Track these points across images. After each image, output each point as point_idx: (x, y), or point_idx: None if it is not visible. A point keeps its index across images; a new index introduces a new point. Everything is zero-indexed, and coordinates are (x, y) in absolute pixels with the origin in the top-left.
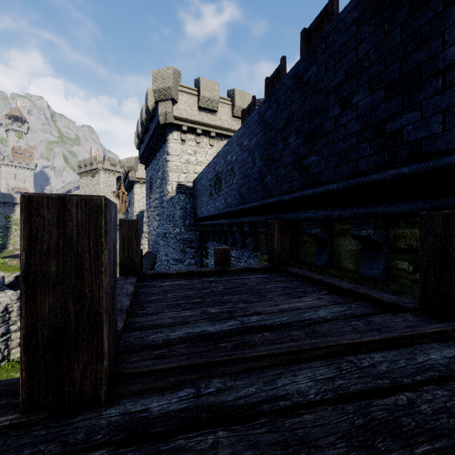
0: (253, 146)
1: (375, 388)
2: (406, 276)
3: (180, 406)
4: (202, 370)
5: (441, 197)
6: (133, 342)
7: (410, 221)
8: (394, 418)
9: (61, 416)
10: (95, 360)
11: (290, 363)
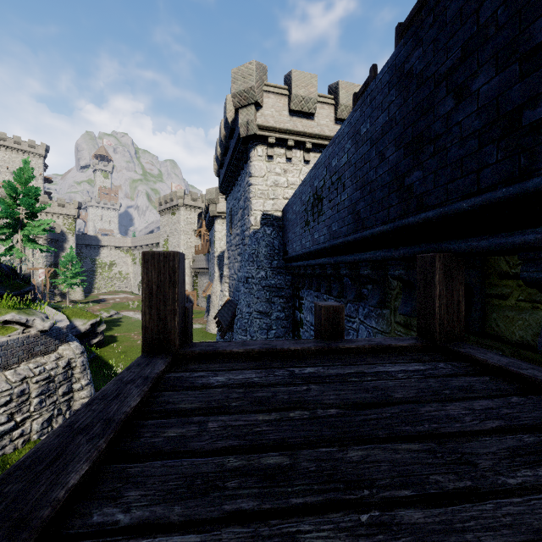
0: (380, 130)
1: None
2: None
3: None
4: None
5: None
6: None
7: None
8: None
9: None
10: None
11: None
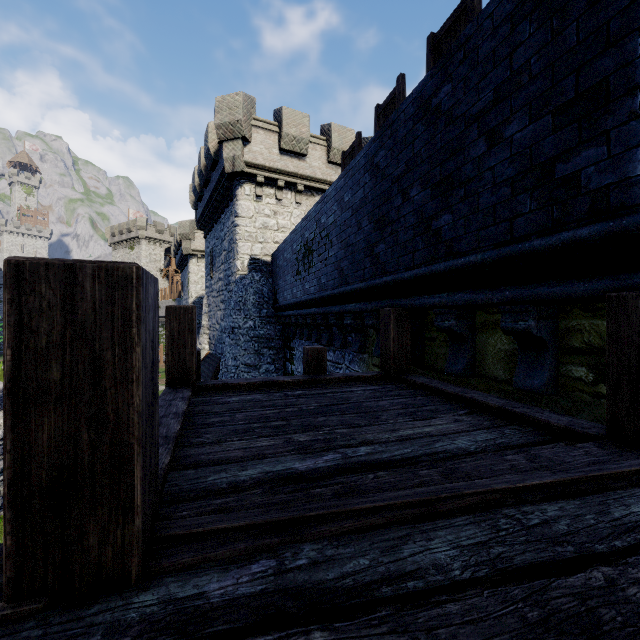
0: (358, 203)
1: (552, 559)
2: (583, 389)
3: (253, 588)
4: (287, 531)
5: (638, 272)
6: (183, 486)
7: (589, 308)
8: (589, 609)
9: (68, 606)
10: (122, 517)
11: (420, 520)
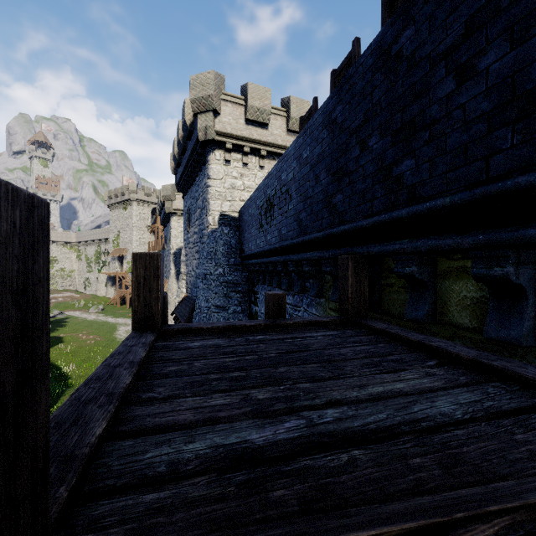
0: (316, 158)
1: None
2: None
3: None
4: None
5: None
6: (114, 466)
7: None
8: None
9: None
10: None
11: None
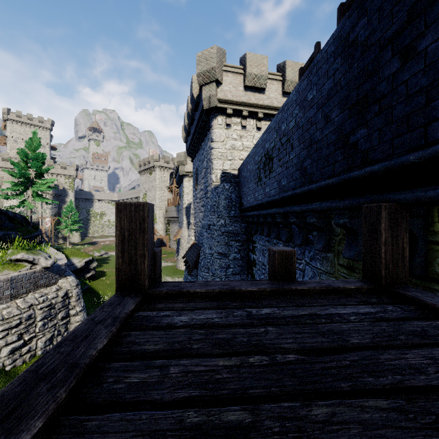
0: (326, 95)
1: None
2: None
3: None
4: None
5: None
6: None
7: None
8: None
9: None
10: None
11: None
